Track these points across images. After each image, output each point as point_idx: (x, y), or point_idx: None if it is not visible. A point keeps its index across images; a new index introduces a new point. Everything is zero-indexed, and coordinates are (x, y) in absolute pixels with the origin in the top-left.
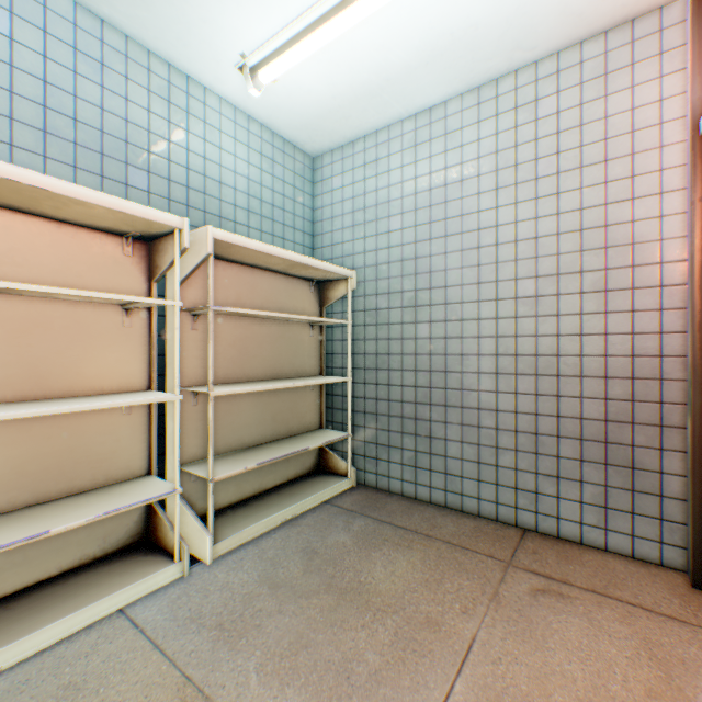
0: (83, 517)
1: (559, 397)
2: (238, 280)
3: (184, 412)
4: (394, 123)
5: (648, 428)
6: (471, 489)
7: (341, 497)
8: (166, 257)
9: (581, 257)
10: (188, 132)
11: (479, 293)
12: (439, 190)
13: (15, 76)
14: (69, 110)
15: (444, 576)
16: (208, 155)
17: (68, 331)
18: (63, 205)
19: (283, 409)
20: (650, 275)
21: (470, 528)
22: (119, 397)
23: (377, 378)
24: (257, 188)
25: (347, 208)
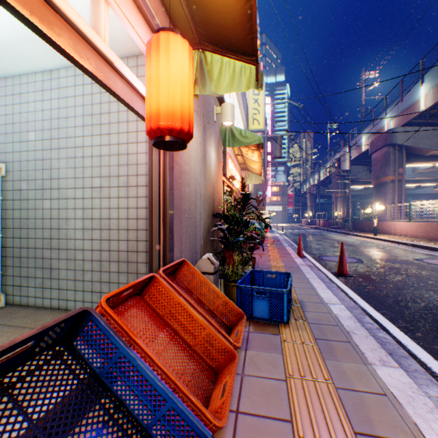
0: None
1: (111, 241)
2: None
3: None
4: (32, 73)
5: (143, 253)
6: (72, 296)
7: None
8: None
9: (119, 168)
10: None
11: (76, 183)
12: (56, 120)
13: None
14: None
15: None
16: None
17: None
18: None
19: None
20: (144, 180)
21: None
22: None
23: (22, 234)
24: None
25: (3, 121)
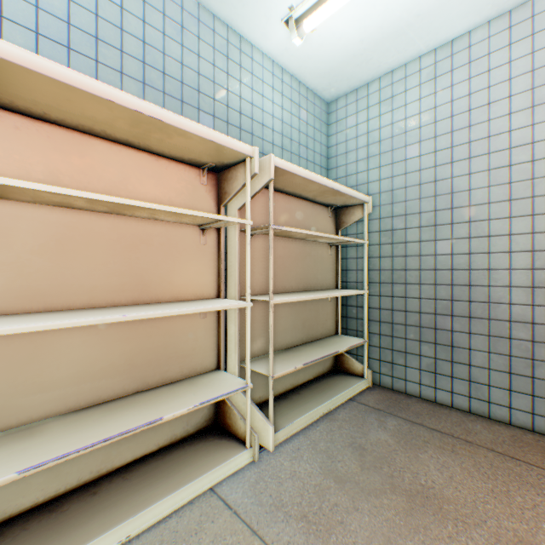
0: (184, 406)
1: None
2: (278, 206)
3: (241, 317)
4: (410, 61)
5: None
6: (499, 398)
7: (363, 396)
8: (234, 183)
9: None
10: (240, 82)
11: (510, 209)
12: (461, 115)
13: (124, 38)
14: (159, 65)
15: (509, 488)
16: (254, 101)
17: (162, 247)
18: (166, 137)
19: (309, 317)
20: None
21: (507, 436)
22: (203, 303)
23: (393, 291)
24: (287, 129)
25: (361, 143)
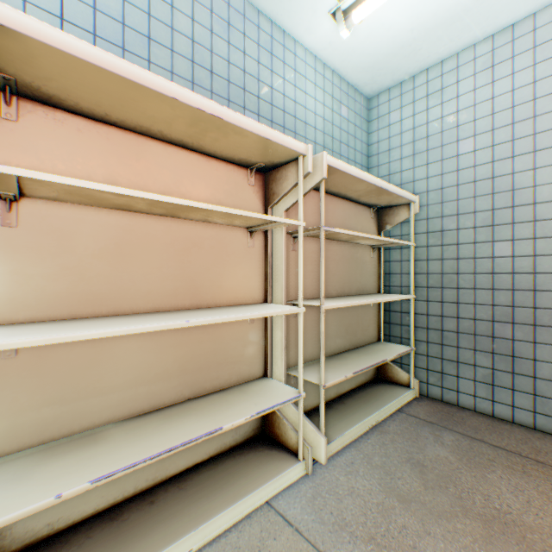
0: (241, 415)
1: None
2: None
3: (287, 323)
4: (463, 49)
5: None
6: None
7: (411, 407)
8: (283, 184)
9: None
10: (283, 79)
11: None
12: (524, 105)
13: (174, 37)
14: (207, 64)
15: None
16: (297, 99)
17: (212, 250)
18: (222, 136)
19: (352, 323)
20: None
21: None
22: (255, 308)
23: (442, 297)
24: (329, 127)
25: (405, 139)
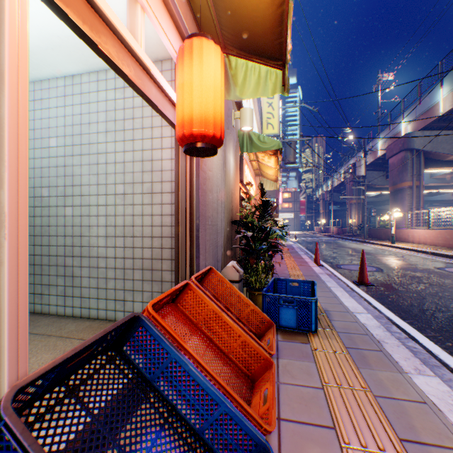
0: None
1: (135, 248)
2: None
3: None
4: (53, 78)
5: (168, 261)
6: (95, 304)
7: None
8: None
9: (143, 175)
10: None
11: (99, 190)
12: (78, 126)
13: None
14: None
15: (36, 355)
16: None
17: None
18: None
19: None
20: (169, 187)
21: (85, 326)
22: None
23: (43, 242)
24: None
25: None
